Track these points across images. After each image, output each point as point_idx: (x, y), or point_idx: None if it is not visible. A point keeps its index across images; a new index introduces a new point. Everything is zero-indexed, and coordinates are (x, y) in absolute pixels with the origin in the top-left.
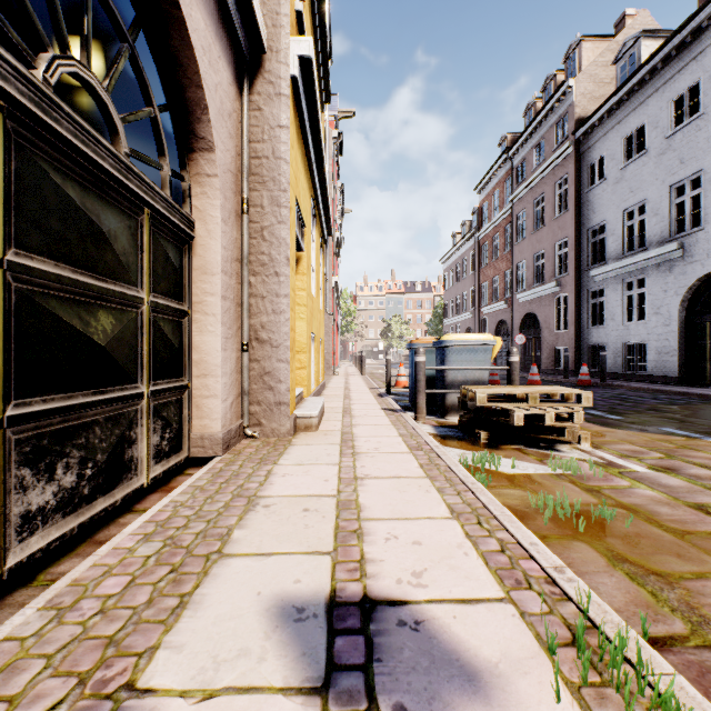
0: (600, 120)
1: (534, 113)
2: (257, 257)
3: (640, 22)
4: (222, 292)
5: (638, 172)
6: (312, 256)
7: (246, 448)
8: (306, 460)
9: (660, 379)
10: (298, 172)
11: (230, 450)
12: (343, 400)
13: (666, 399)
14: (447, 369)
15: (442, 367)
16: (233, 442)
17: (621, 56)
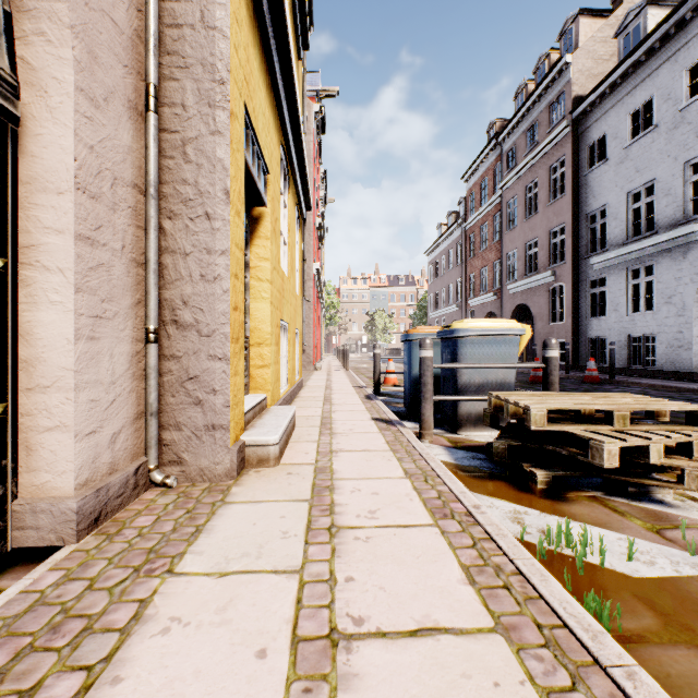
0: (601, 97)
1: (526, 96)
2: (175, 188)
3: None
4: (82, 229)
5: (645, 150)
6: (284, 225)
7: (139, 514)
8: (236, 556)
9: (672, 375)
10: (252, 79)
11: (106, 522)
12: (323, 405)
13: None
14: (462, 367)
15: (456, 364)
16: (116, 505)
17: (624, 27)
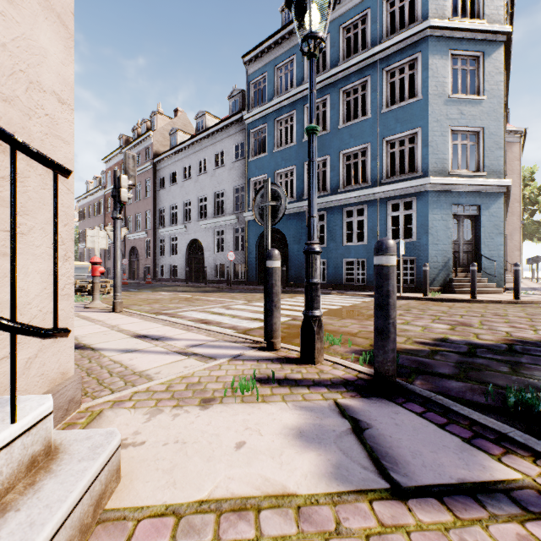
0: (163, 159)
1: (138, 134)
2: None
3: (183, 117)
4: None
5: (175, 191)
6: None
7: None
8: None
9: (181, 280)
10: None
11: None
12: None
13: (167, 286)
14: None
15: None
16: None
17: (172, 133)
